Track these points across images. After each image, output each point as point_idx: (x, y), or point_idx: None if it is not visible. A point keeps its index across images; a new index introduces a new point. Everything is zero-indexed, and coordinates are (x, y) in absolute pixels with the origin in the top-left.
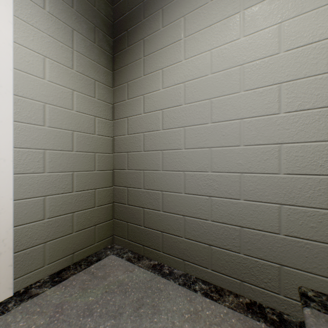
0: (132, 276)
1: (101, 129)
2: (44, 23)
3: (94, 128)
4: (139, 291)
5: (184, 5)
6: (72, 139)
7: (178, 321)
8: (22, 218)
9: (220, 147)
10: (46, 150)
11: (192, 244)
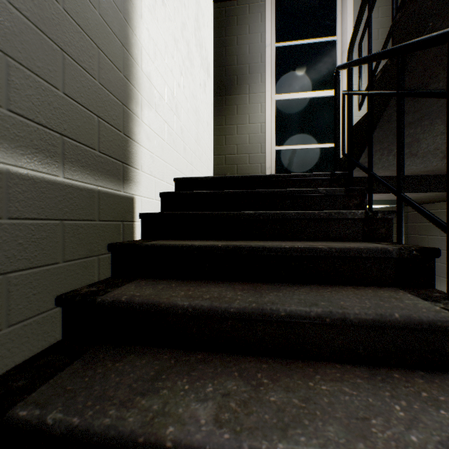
0: None
1: None
2: (364, 80)
3: None
4: None
5: None
6: None
7: None
8: None
9: None
10: None
11: None
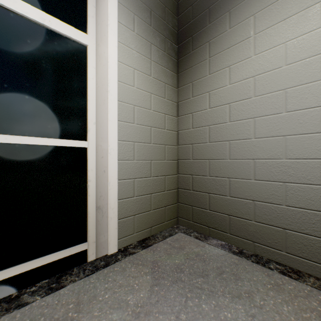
0: (205, 250)
1: (169, 125)
2: (134, 42)
3: (164, 124)
4: (216, 262)
5: (254, 5)
6: (150, 134)
7: (262, 288)
8: (122, 194)
9: (297, 135)
10: (135, 143)
11: (263, 227)
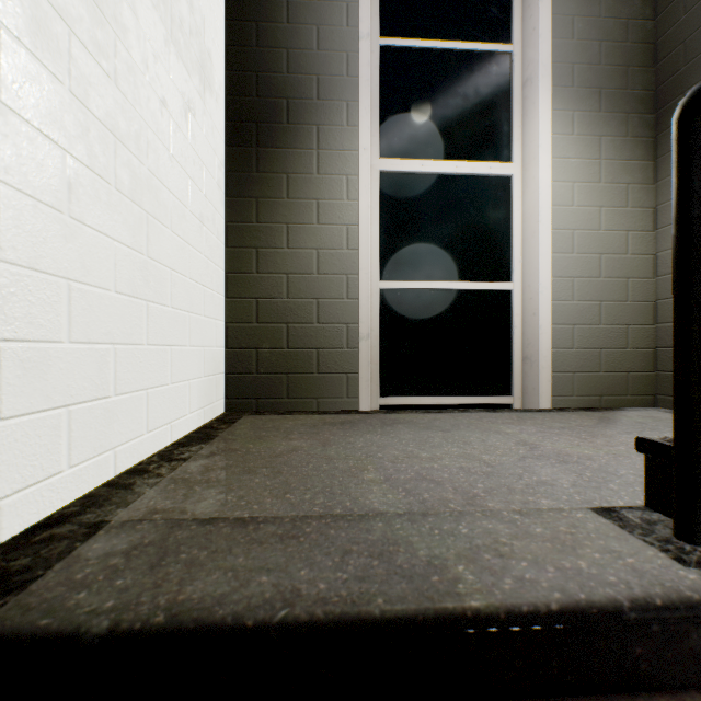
0: None
1: (635, 246)
2: (572, 149)
3: (625, 247)
4: None
5: None
6: (598, 264)
7: None
8: (555, 343)
9: None
10: (574, 279)
11: None
